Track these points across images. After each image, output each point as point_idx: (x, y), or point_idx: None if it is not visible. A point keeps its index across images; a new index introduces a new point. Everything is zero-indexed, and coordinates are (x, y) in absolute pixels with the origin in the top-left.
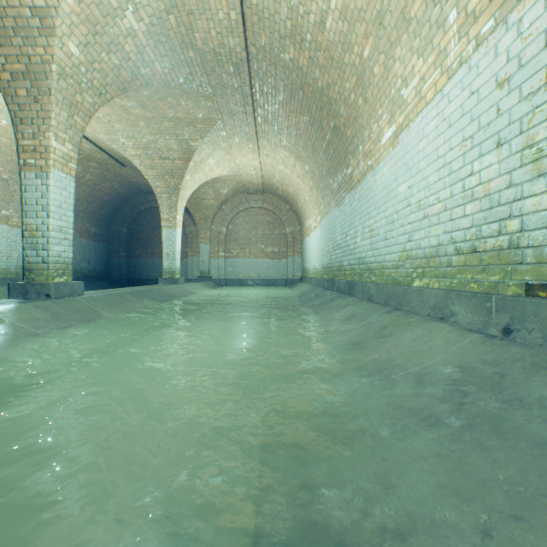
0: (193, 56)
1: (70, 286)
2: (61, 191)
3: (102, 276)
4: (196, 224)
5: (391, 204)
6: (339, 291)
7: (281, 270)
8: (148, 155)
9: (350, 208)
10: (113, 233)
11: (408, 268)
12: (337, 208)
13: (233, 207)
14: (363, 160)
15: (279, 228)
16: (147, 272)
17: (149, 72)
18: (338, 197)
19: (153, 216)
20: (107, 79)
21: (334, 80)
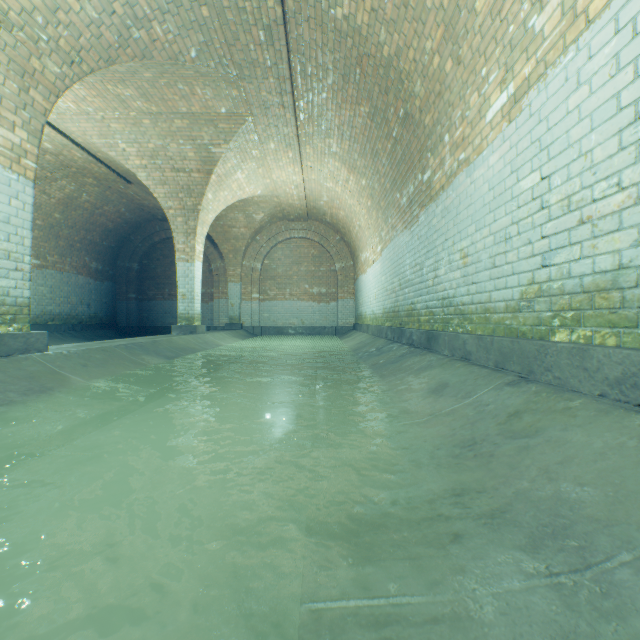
0: (208, 16)
1: (23, 339)
2: (9, 199)
3: (106, 323)
4: (223, 258)
5: (505, 211)
6: (411, 345)
7: (330, 316)
8: (156, 166)
9: (428, 227)
10: (120, 270)
11: (541, 311)
12: (406, 232)
13: (270, 237)
14: (451, 154)
15: (326, 264)
16: (163, 318)
17: (146, 36)
18: (408, 215)
19: (170, 249)
20: (81, 41)
21: (408, 41)
